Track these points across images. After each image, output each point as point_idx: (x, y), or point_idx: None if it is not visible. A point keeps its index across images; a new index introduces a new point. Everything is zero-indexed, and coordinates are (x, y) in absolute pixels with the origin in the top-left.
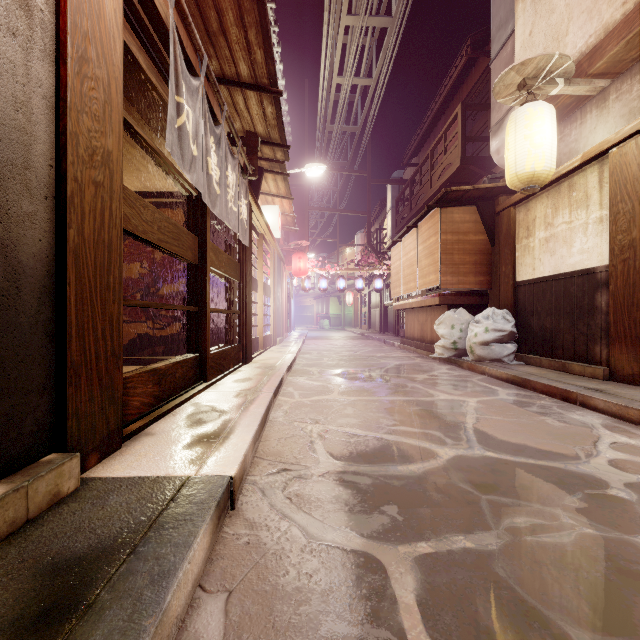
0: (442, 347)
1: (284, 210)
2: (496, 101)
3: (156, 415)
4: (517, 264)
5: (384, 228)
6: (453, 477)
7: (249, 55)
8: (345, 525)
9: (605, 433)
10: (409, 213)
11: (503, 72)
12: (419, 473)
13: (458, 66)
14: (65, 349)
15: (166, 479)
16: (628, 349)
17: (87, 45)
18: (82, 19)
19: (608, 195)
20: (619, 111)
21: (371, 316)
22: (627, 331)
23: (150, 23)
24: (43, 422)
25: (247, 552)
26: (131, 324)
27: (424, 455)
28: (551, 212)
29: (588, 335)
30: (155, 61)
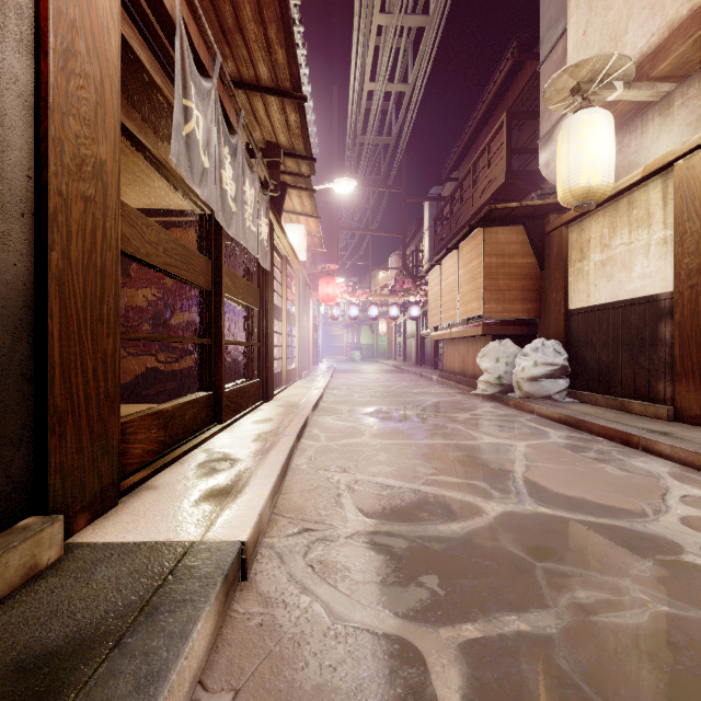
0: (486, 382)
1: (310, 230)
2: (545, 109)
3: (160, 464)
4: (569, 290)
5: (421, 250)
6: (502, 539)
7: (269, 55)
8: (376, 601)
9: (674, 484)
10: (448, 233)
11: (555, 75)
12: (462, 534)
13: (503, 70)
14: (46, 393)
15: (166, 546)
16: (696, 386)
17: (74, 36)
18: (68, 5)
19: (673, 213)
20: (685, 119)
21: (406, 347)
22: (695, 366)
23: (153, 15)
24: (19, 480)
25: (259, 637)
26: (139, 357)
27: (468, 511)
28: (608, 232)
29: (650, 370)
30: (160, 59)
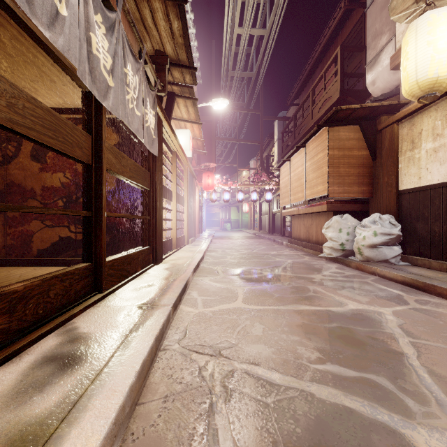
0: (330, 248)
1: (195, 135)
2: (372, 40)
3: None
4: (400, 174)
5: (272, 155)
6: None
7: None
8: None
9: None
10: (293, 141)
11: None
12: None
13: (336, 17)
14: None
15: None
16: None
17: None
18: None
19: None
20: None
21: (262, 221)
22: None
23: None
24: None
25: None
26: (53, 228)
27: None
28: (441, 123)
29: None
30: None
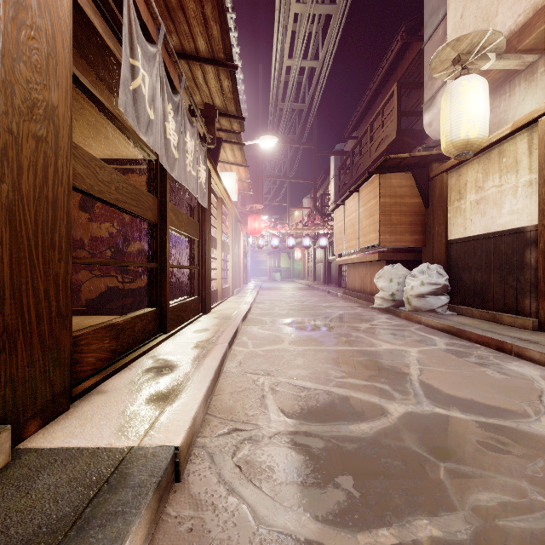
0: (381, 298)
1: (240, 177)
2: (428, 80)
3: (111, 370)
4: (449, 224)
5: (328, 193)
6: (406, 439)
7: (206, 30)
8: (298, 503)
9: None
10: (350, 180)
11: (440, 48)
12: (371, 434)
13: (394, 50)
14: None
15: (106, 451)
16: None
17: None
18: None
19: (537, 160)
20: None
21: (316, 269)
22: None
23: None
24: None
25: (188, 544)
26: (102, 278)
27: (374, 412)
28: (482, 177)
29: (518, 289)
30: (111, 26)
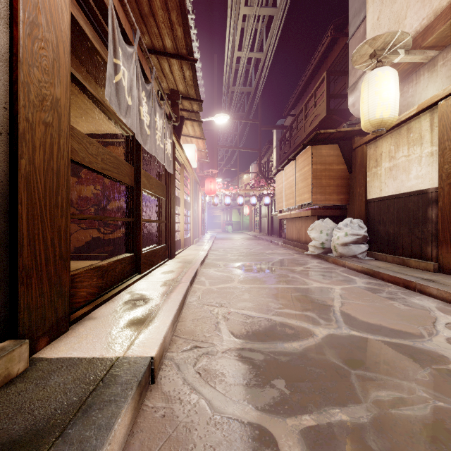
0: (313, 246)
1: (199, 147)
2: (352, 68)
3: (99, 302)
4: (368, 186)
5: (271, 160)
6: (327, 353)
7: (172, 32)
8: (243, 398)
9: (440, 315)
10: (289, 150)
11: (359, 45)
12: (301, 350)
13: (324, 44)
14: (17, 256)
15: (99, 360)
16: None
17: (37, 13)
18: None
19: (437, 135)
20: (445, 74)
21: (261, 223)
22: None
23: (93, 2)
24: None
25: (162, 425)
26: (87, 230)
27: (304, 334)
28: (394, 148)
29: (422, 239)
30: (98, 32)
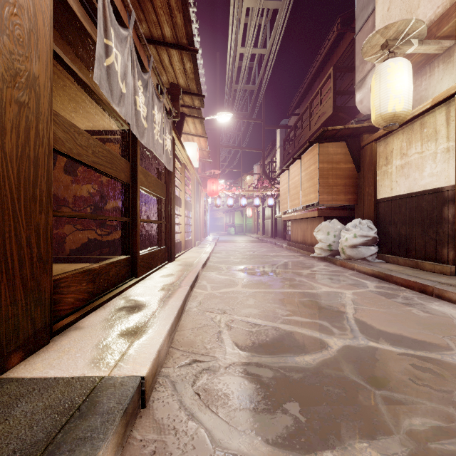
0: (320, 249)
1: (201, 146)
2: (360, 64)
3: (88, 309)
4: (378, 185)
5: (274, 161)
6: (345, 369)
7: (171, 19)
8: (250, 428)
9: None
10: (293, 149)
11: (370, 35)
12: (314, 365)
13: (330, 39)
14: None
15: (80, 380)
16: None
17: None
18: None
19: (454, 130)
20: None
21: (265, 225)
22: None
23: None
24: None
25: None
26: (83, 231)
27: (316, 345)
28: (406, 145)
29: (437, 240)
30: (88, 11)
